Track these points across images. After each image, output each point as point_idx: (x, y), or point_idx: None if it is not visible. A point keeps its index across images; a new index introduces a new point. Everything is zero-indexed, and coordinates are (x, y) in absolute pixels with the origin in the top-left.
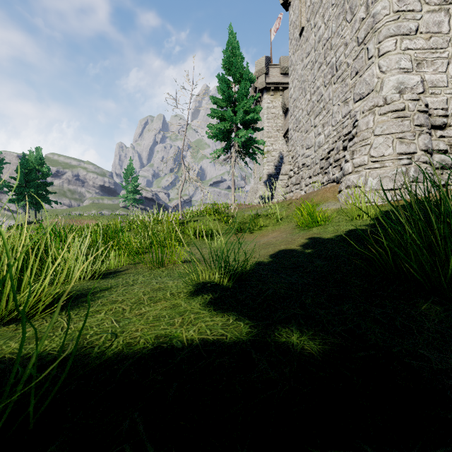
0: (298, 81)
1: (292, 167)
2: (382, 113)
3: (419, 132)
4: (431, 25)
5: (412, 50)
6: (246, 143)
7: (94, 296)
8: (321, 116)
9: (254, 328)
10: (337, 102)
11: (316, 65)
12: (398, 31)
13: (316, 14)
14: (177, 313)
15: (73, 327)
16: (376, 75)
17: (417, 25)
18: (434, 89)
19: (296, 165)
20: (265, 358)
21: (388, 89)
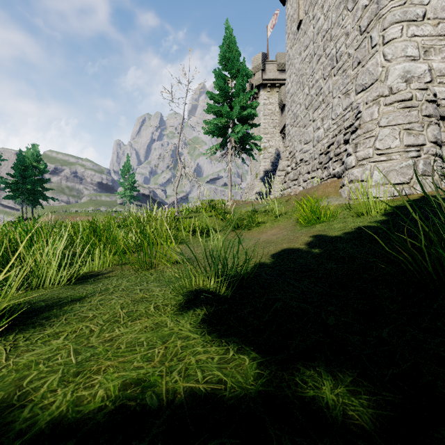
0: (296, 75)
1: (290, 162)
2: (388, 103)
3: (428, 123)
4: (439, 11)
5: (419, 37)
6: (243, 139)
7: (60, 309)
8: (320, 109)
9: (264, 366)
10: (338, 94)
11: (315, 58)
12: (404, 17)
13: (314, 6)
14: (159, 338)
15: (13, 363)
16: (381, 64)
17: (425, 10)
18: (442, 78)
19: (294, 161)
20: (288, 435)
21: (393, 78)
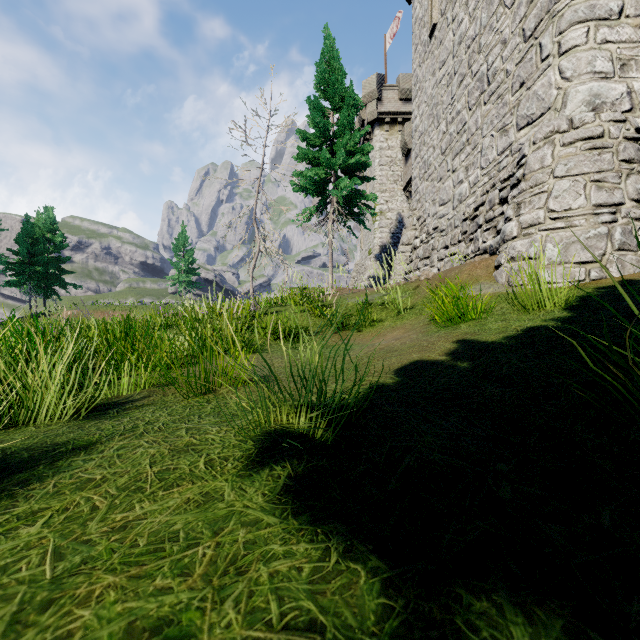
0: (427, 105)
1: (418, 232)
2: (566, 142)
3: (628, 171)
4: None
5: (613, 44)
6: (350, 199)
7: (51, 465)
8: (464, 154)
9: (395, 589)
10: (490, 131)
11: (456, 78)
12: (591, 14)
13: (455, 2)
14: (208, 525)
15: None
16: (556, 84)
17: (622, 3)
18: None
19: (425, 230)
20: None
21: (574, 105)
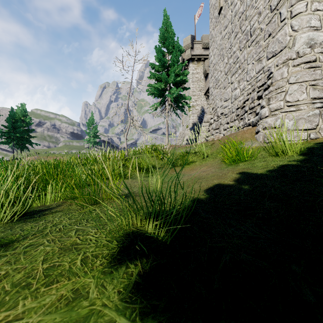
0: (217, 49)
1: (212, 116)
2: (295, 64)
3: None
4: None
5: (320, 11)
6: (177, 99)
7: None
8: (237, 74)
9: None
10: (252, 61)
11: (233, 34)
12: None
13: None
14: None
15: None
16: (289, 33)
17: None
18: None
19: (216, 114)
20: None
21: (299, 45)
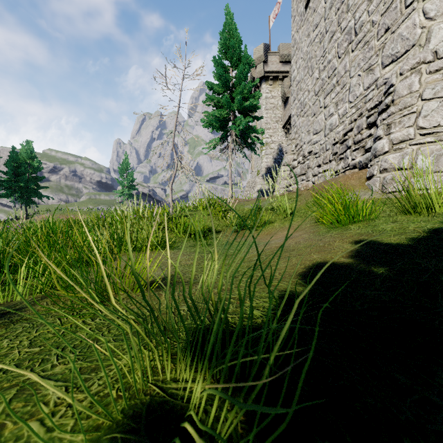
0: (303, 60)
1: (296, 156)
2: (433, 70)
3: None
4: None
5: None
6: (245, 133)
7: None
8: (334, 93)
9: None
10: (357, 72)
11: (327, 35)
12: None
13: None
14: None
15: None
16: (420, 24)
17: None
18: None
19: (301, 154)
20: None
21: (438, 40)
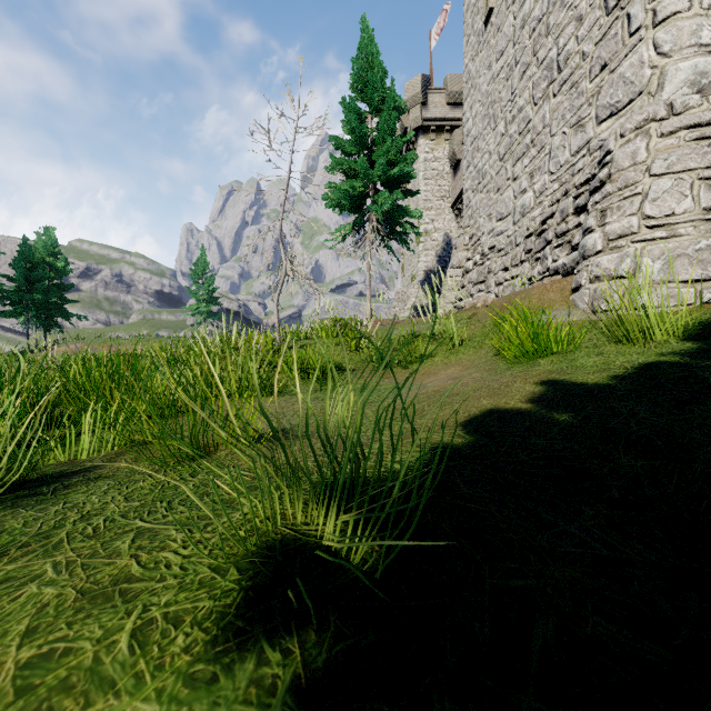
0: (481, 105)
1: (471, 253)
2: (666, 132)
3: None
4: None
5: None
6: (391, 216)
7: None
8: (527, 158)
9: None
10: (561, 128)
11: (517, 69)
12: None
13: None
14: None
15: None
16: (649, 62)
17: None
18: None
19: (479, 250)
20: None
21: (674, 87)
